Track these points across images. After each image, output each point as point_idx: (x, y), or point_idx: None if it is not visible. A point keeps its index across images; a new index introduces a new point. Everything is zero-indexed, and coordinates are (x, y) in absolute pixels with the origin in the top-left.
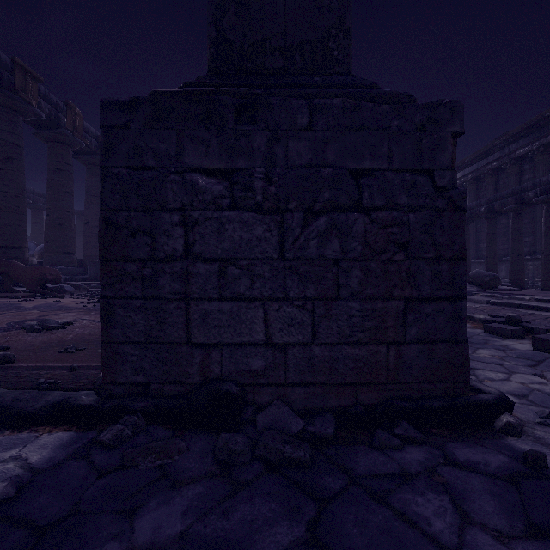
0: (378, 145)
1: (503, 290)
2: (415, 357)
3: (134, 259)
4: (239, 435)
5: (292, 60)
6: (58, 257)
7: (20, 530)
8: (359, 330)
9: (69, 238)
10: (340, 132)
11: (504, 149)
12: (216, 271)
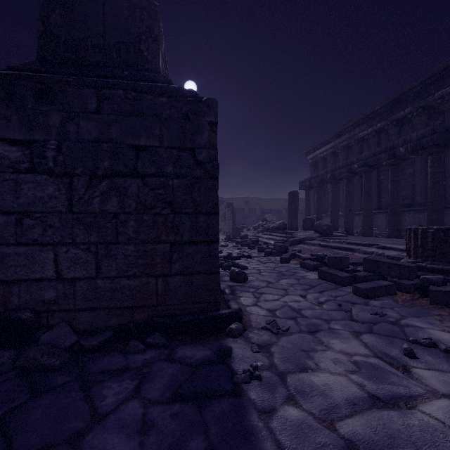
0: (153, 128)
1: (335, 236)
2: (180, 285)
3: None
4: (9, 350)
5: (110, 56)
6: None
7: None
8: (135, 266)
9: None
10: (123, 116)
11: (351, 132)
12: (14, 222)
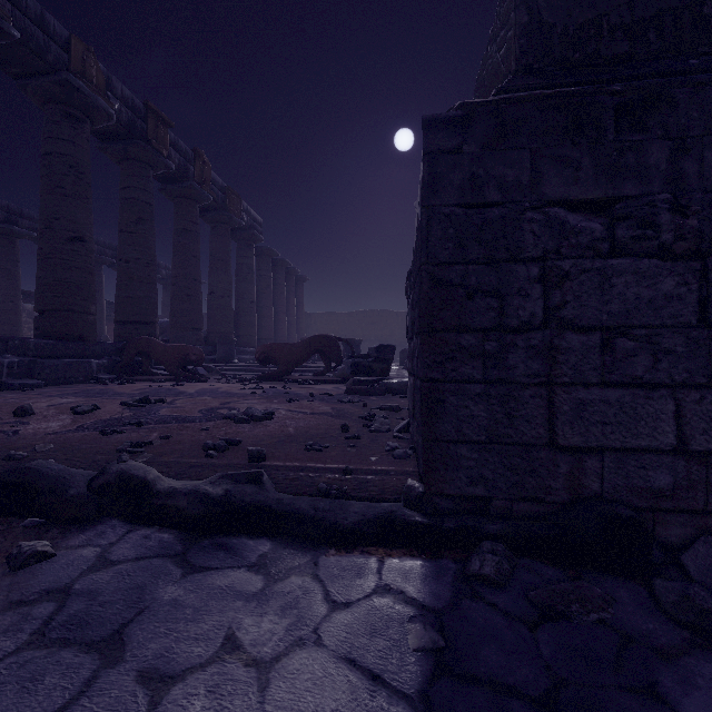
0: None
1: None
2: None
3: (470, 330)
4: (694, 585)
5: (643, 40)
6: (186, 334)
7: (510, 699)
8: None
9: (196, 311)
10: None
11: None
12: (593, 345)
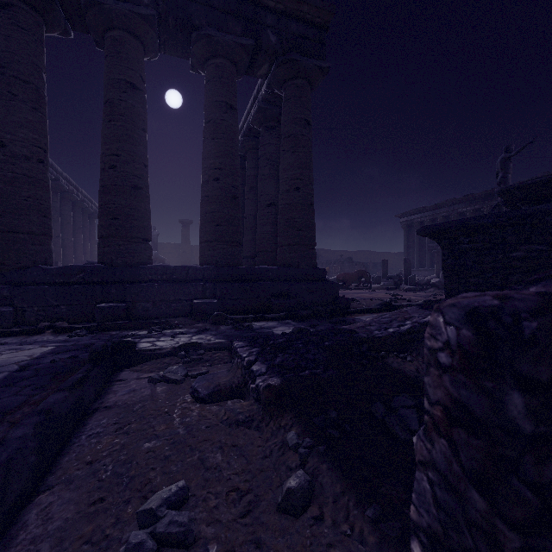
0: None
1: None
2: None
3: None
4: None
5: None
6: None
7: None
8: None
9: None
10: None
11: (450, 206)
12: None
